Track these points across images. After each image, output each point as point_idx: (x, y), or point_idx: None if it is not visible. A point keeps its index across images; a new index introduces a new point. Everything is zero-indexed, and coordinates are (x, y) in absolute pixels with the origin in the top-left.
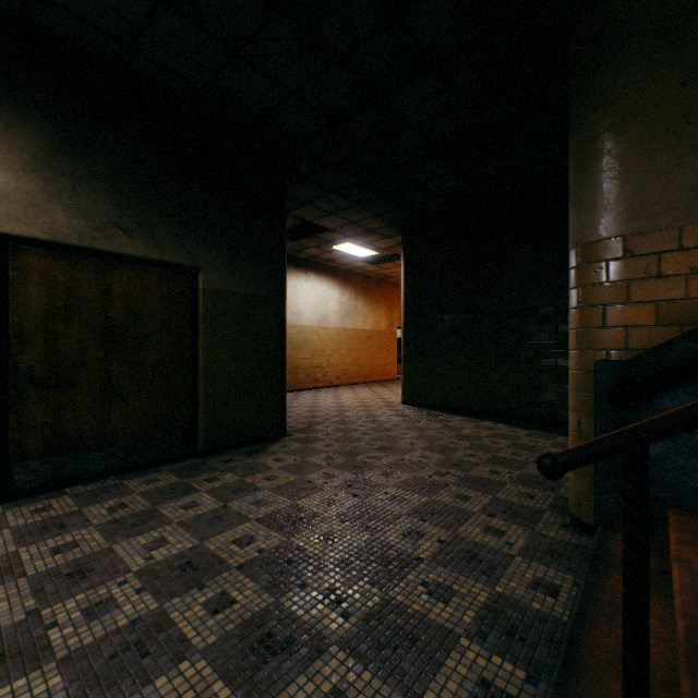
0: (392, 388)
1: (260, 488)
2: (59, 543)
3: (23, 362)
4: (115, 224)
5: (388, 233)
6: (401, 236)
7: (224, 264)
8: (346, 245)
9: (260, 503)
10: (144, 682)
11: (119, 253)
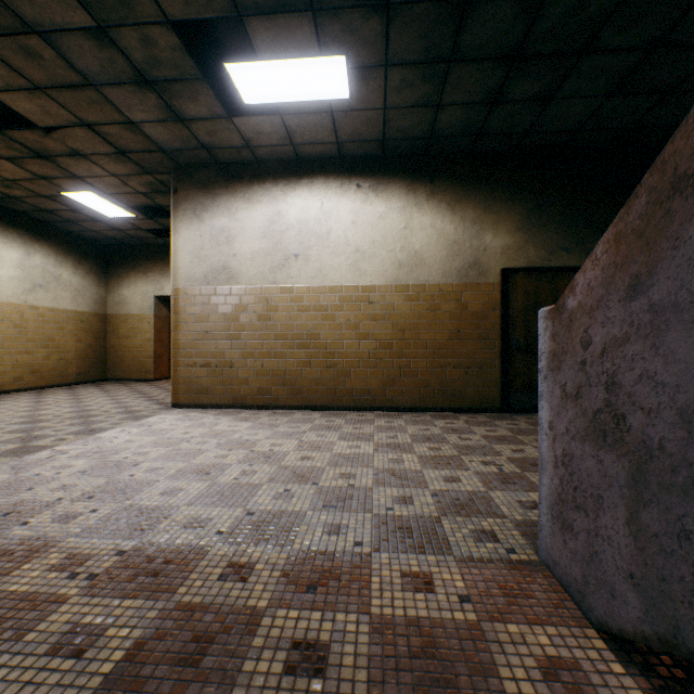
0: None
1: None
2: None
3: (513, 338)
4: (560, 248)
5: None
6: None
7: None
8: None
9: None
10: None
11: (562, 267)
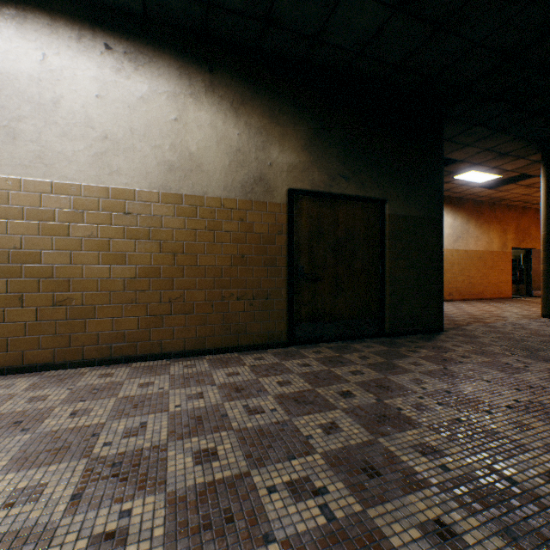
0: (513, 305)
1: (462, 361)
2: (349, 370)
3: (299, 264)
4: (340, 175)
5: (523, 154)
6: (541, 153)
7: (401, 195)
8: (468, 174)
9: (474, 371)
10: (508, 453)
11: (342, 194)
